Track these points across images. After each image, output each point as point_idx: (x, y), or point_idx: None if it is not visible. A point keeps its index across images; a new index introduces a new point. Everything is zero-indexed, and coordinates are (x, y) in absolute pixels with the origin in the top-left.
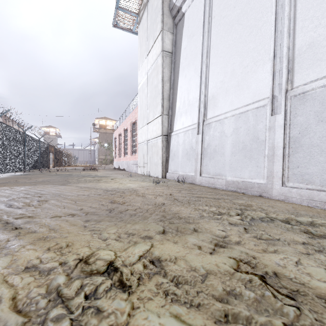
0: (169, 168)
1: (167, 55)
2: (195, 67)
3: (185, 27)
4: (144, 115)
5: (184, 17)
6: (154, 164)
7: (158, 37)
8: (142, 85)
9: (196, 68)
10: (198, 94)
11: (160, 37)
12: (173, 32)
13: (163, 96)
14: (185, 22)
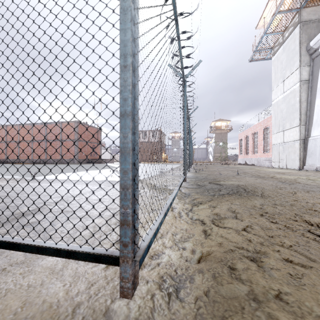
0: (307, 163)
1: (304, 83)
2: None
3: None
4: (280, 124)
5: None
6: (291, 160)
7: (295, 71)
8: (277, 102)
9: None
10: None
11: (297, 71)
12: (310, 65)
13: (300, 112)
14: None
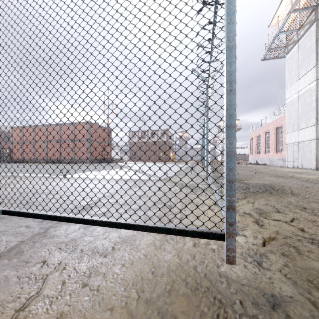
0: None
1: None
2: None
3: None
4: (294, 123)
5: None
6: (307, 159)
7: (311, 69)
8: (291, 100)
9: None
10: None
11: (313, 70)
12: None
13: (317, 111)
14: None
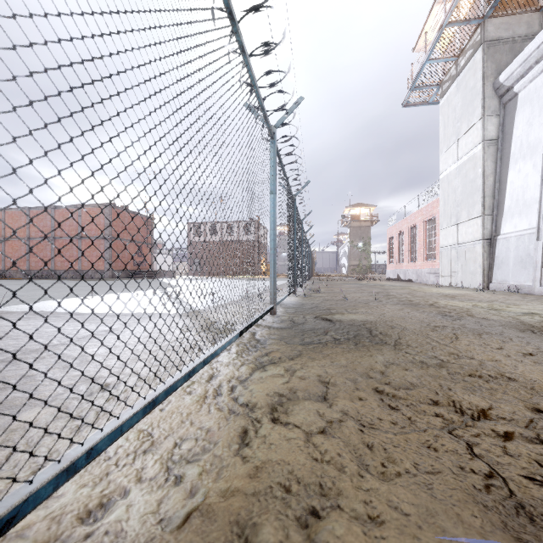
0: (494, 278)
1: (490, 145)
2: (533, 163)
3: (519, 111)
4: (452, 213)
5: (517, 97)
6: (469, 273)
7: (476, 124)
8: (447, 175)
9: (535, 164)
10: (538, 196)
11: (479, 124)
12: (499, 114)
13: (484, 194)
14: (518, 104)
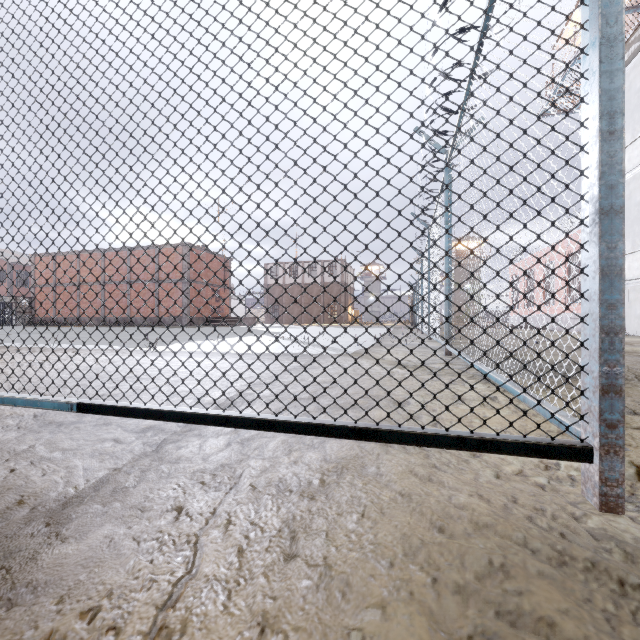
0: None
1: None
2: None
3: None
4: None
5: None
6: (635, 317)
7: None
8: None
9: None
10: None
11: None
12: None
13: None
14: None
